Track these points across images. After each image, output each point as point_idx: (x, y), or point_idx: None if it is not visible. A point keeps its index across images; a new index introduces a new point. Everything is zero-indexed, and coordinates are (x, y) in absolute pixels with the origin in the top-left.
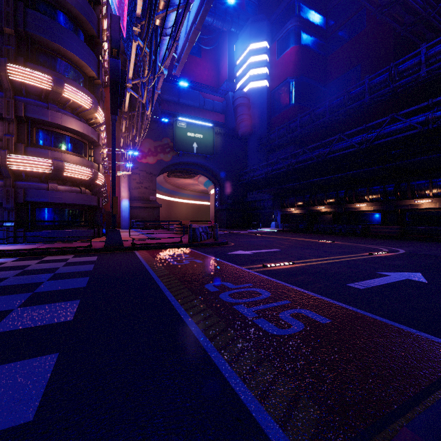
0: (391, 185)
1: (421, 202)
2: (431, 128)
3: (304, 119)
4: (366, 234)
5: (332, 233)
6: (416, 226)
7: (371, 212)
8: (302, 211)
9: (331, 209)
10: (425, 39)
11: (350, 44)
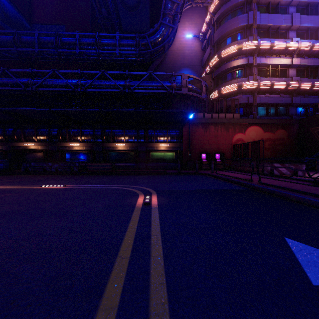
0: (99, 130)
1: (119, 145)
2: (128, 92)
3: (3, 37)
4: (84, 172)
5: (48, 173)
6: (116, 163)
7: (83, 151)
8: (1, 148)
9: (43, 146)
10: (109, 38)
11: (56, 1)
